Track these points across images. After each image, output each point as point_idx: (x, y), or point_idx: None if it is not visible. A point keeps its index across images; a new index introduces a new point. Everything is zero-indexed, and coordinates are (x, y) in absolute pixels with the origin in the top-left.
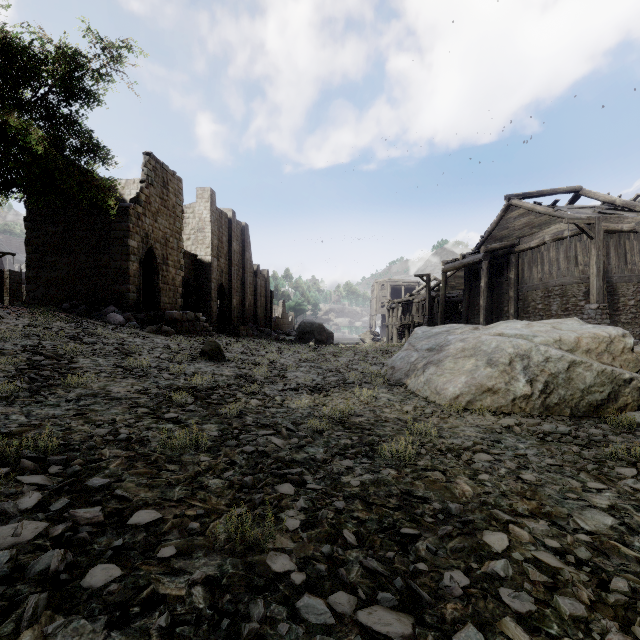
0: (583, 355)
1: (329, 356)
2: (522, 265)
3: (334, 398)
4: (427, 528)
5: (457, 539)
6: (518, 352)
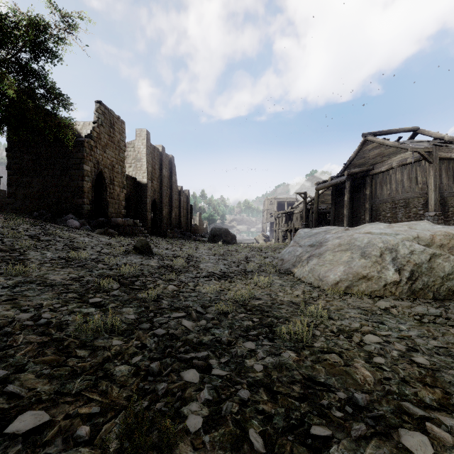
0: (437, 249)
1: (233, 252)
2: (375, 184)
3: (237, 284)
4: (337, 425)
5: (373, 441)
6: (387, 246)
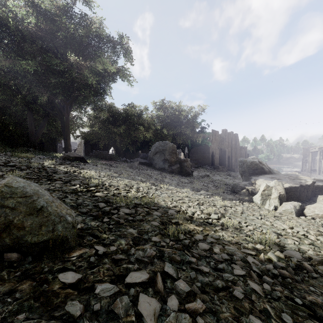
0: None
1: None
2: None
3: None
4: None
5: None
6: None
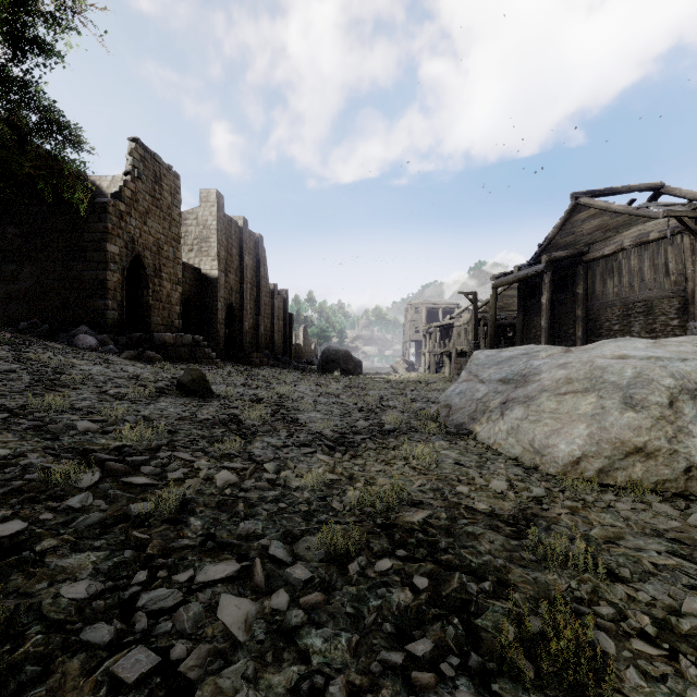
0: None
1: (357, 389)
2: (593, 277)
3: (367, 461)
4: None
5: None
6: (684, 385)
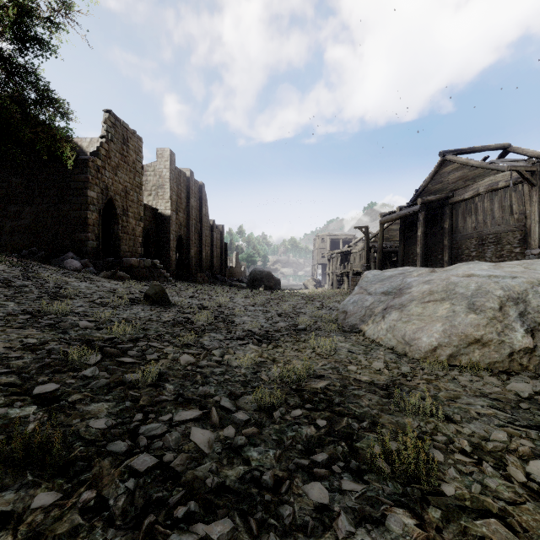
0: None
1: (277, 300)
2: (456, 216)
3: (285, 350)
4: None
5: None
6: (510, 295)
